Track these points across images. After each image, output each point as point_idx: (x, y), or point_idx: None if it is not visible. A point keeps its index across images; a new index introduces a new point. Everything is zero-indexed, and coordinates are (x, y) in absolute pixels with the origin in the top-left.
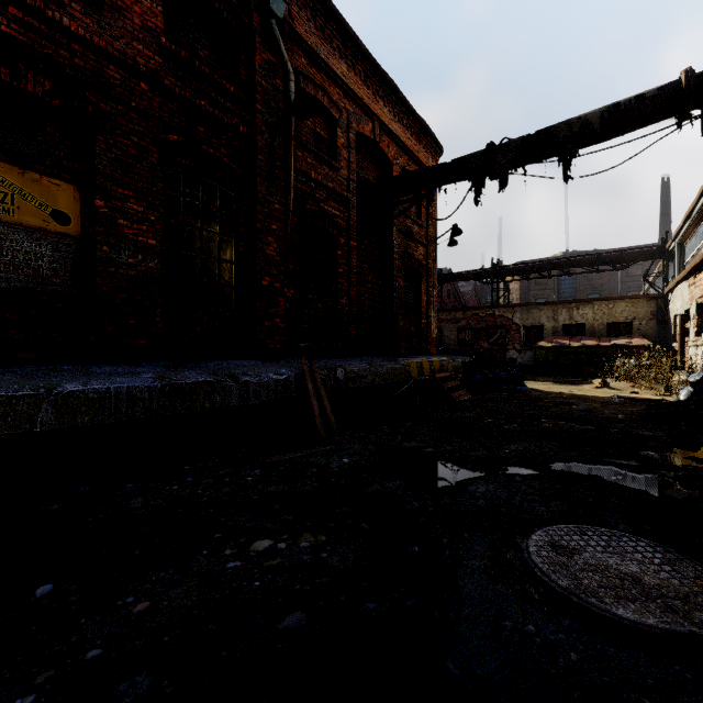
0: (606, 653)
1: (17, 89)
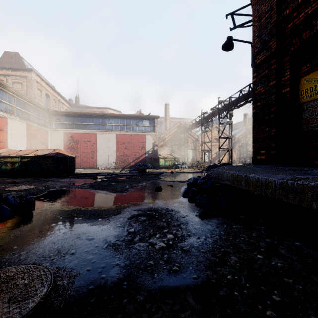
0: (38, 260)
1: (315, 33)
